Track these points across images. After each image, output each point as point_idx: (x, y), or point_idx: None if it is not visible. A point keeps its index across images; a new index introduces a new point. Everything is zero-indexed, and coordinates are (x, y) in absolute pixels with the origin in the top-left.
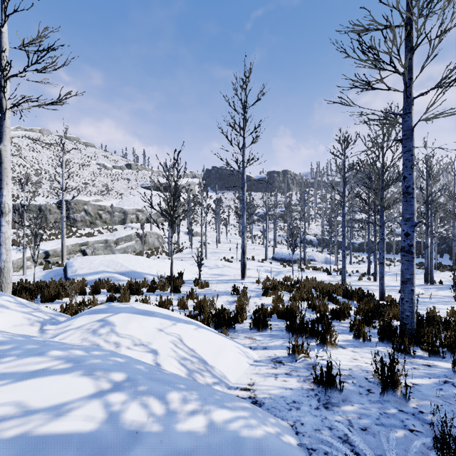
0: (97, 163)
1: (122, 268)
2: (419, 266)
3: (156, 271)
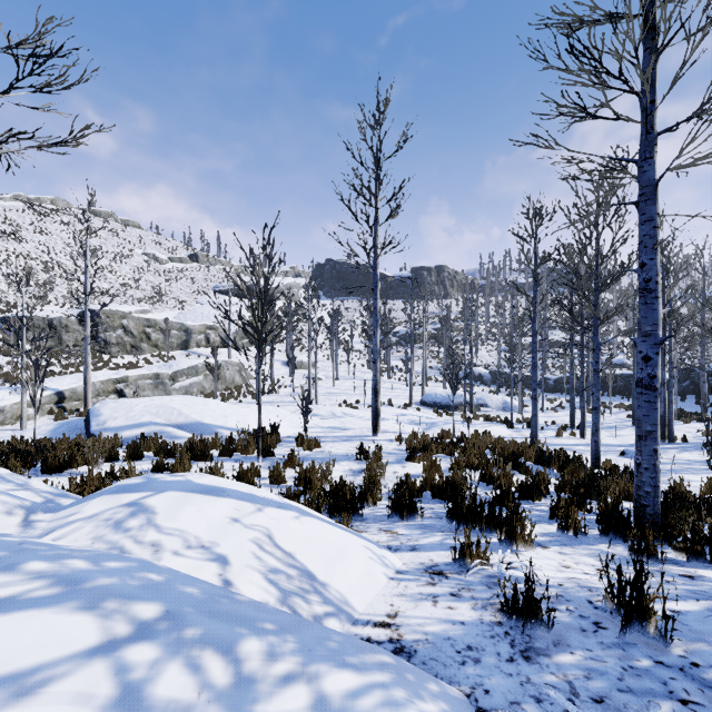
0: (144, 253)
1: (180, 417)
2: None
3: (235, 422)
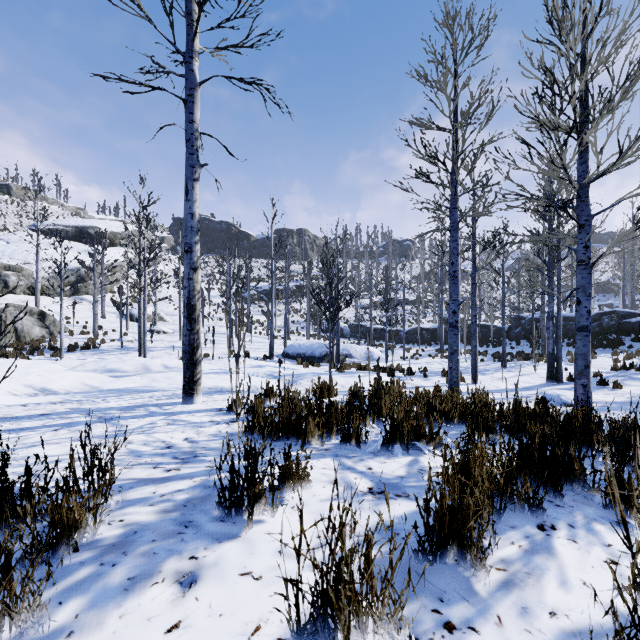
0: None
1: None
2: (498, 357)
3: None
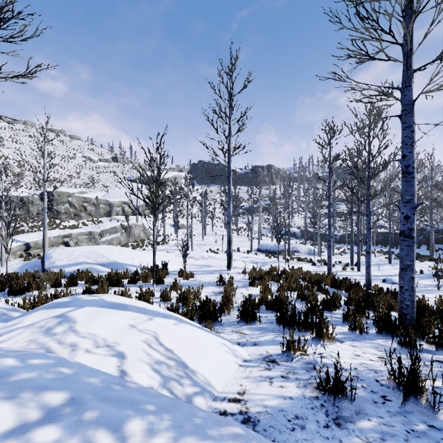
0: (83, 156)
1: (103, 259)
2: (398, 256)
3: (139, 262)
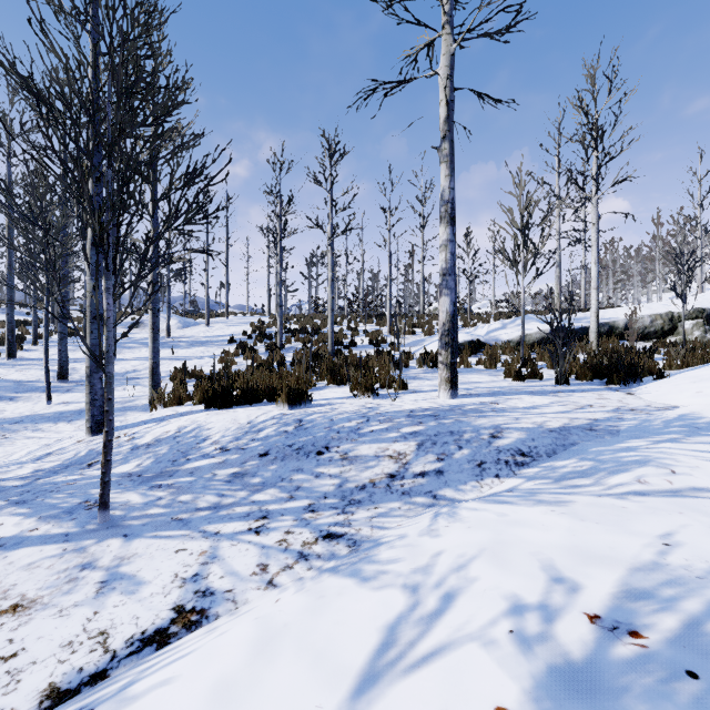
0: None
1: None
2: None
3: None
